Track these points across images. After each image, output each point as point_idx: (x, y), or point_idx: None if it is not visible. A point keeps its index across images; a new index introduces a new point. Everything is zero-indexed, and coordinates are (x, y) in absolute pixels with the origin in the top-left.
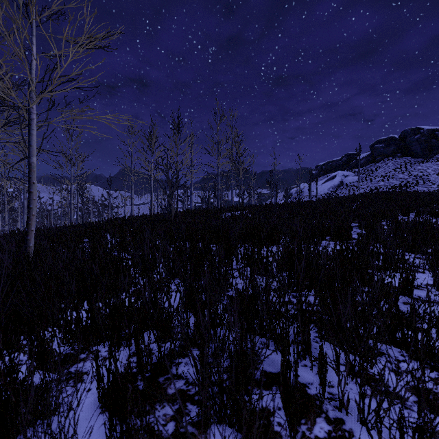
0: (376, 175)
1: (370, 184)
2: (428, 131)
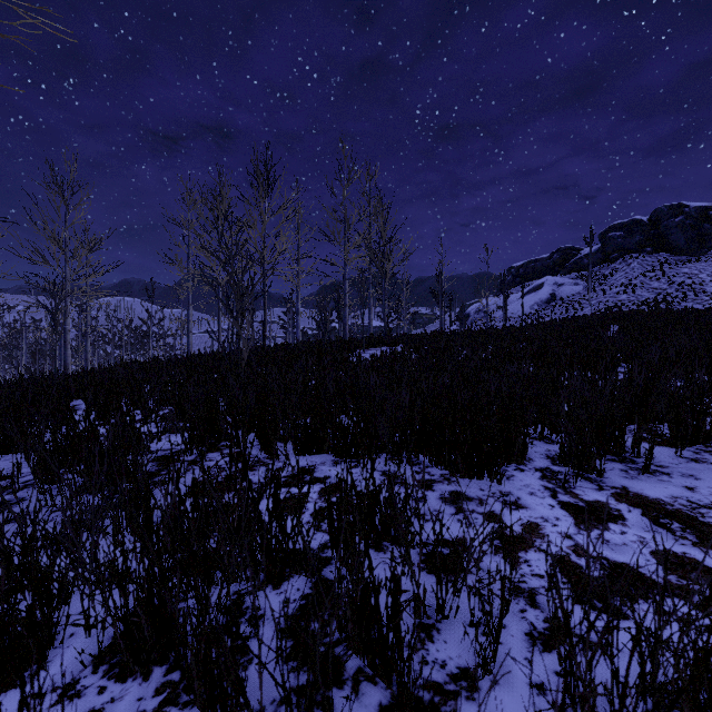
0: (613, 283)
1: (604, 299)
2: (697, 210)
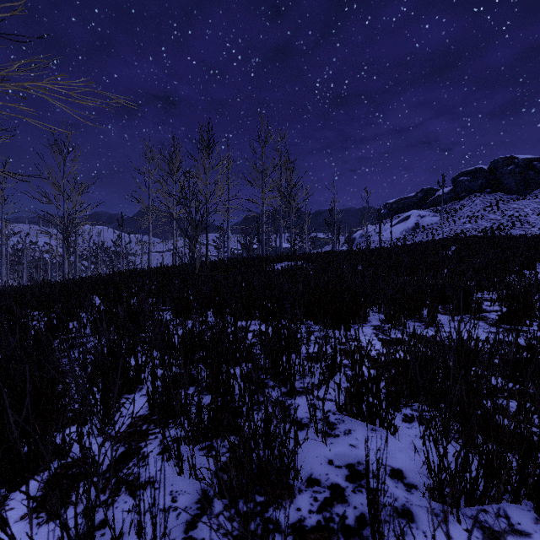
0: (461, 215)
1: (454, 227)
2: (524, 161)
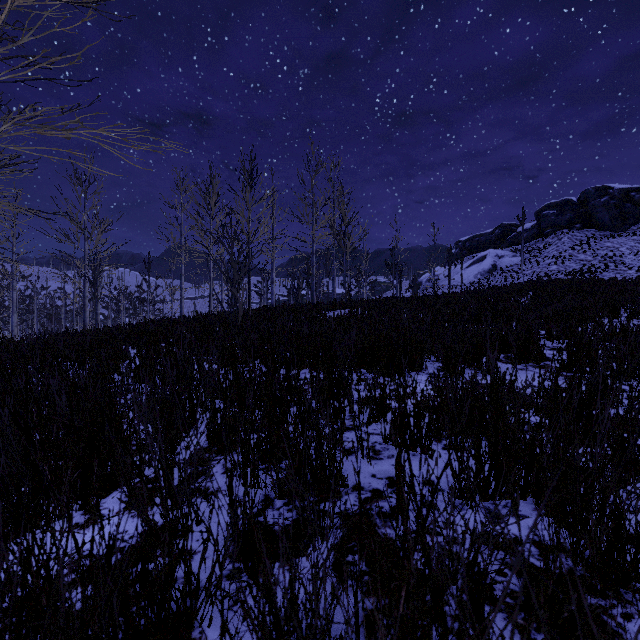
0: (546, 255)
1: (537, 269)
2: (620, 191)
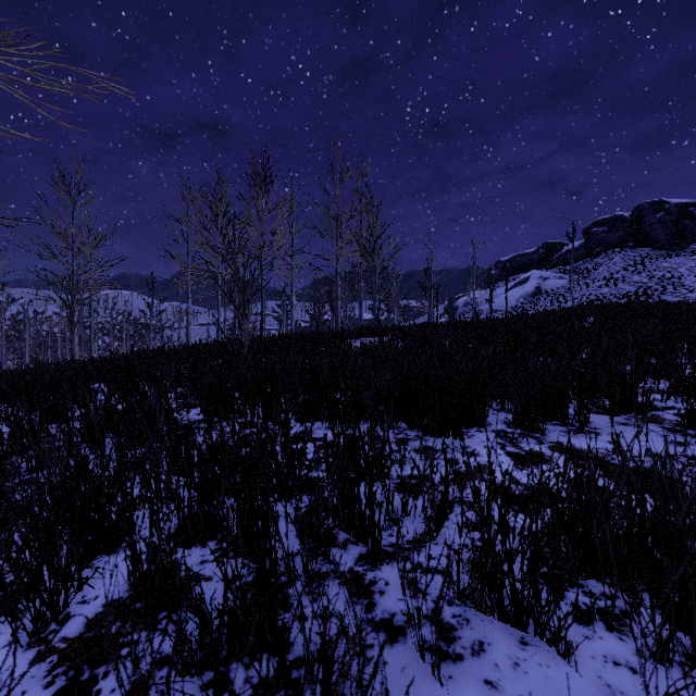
0: (596, 277)
1: (587, 292)
2: (677, 206)
